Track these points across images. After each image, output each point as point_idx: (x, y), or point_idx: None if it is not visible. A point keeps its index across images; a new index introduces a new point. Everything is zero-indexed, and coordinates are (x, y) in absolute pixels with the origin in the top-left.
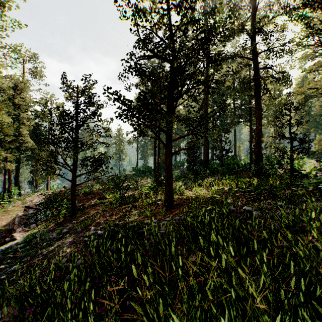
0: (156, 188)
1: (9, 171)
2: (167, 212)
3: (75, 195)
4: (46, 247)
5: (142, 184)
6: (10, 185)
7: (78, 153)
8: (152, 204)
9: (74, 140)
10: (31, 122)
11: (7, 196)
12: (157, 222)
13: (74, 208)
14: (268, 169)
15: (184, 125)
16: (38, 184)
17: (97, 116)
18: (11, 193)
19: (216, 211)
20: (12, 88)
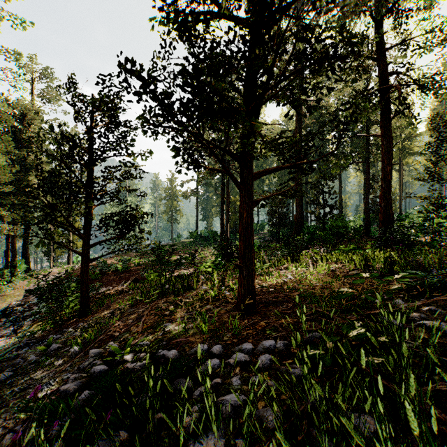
0: (223, 264)
1: (12, 238)
2: (243, 320)
3: (87, 277)
4: (4, 386)
5: (203, 257)
6: (14, 257)
7: (93, 208)
8: (215, 298)
9: (86, 186)
10: (44, 166)
11: (9, 273)
12: (223, 351)
13: (86, 299)
14: (409, 235)
15: (276, 149)
16: (56, 255)
17: (125, 147)
18: (15, 269)
19: (394, 356)
20: (18, 119)
